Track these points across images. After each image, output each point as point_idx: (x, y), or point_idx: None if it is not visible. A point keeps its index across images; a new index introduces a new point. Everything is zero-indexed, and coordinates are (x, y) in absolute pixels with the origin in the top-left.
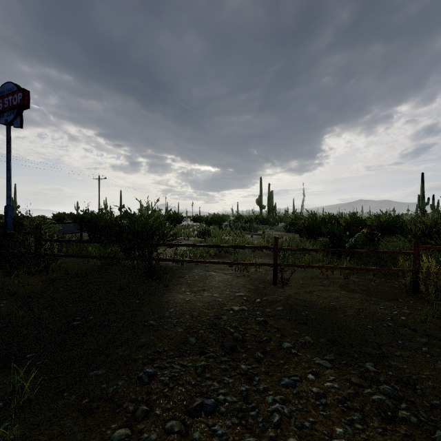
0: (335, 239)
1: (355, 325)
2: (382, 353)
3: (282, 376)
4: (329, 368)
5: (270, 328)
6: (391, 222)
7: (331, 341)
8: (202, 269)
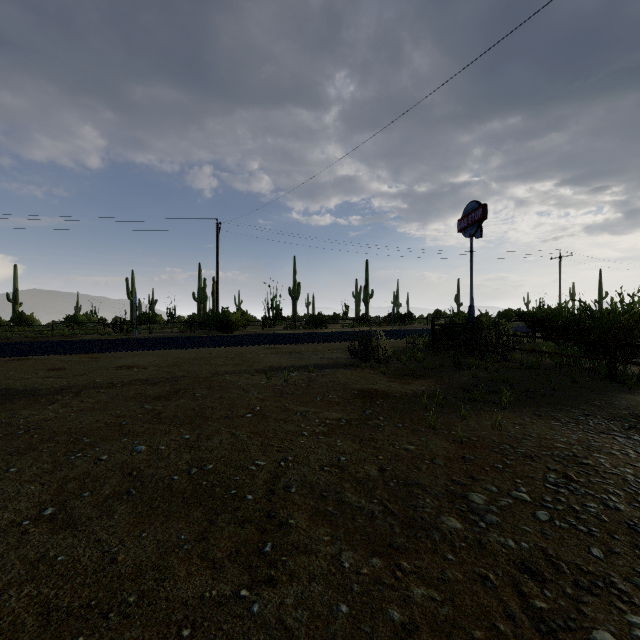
0: None
1: None
2: None
3: None
4: None
5: None
6: None
7: None
8: None
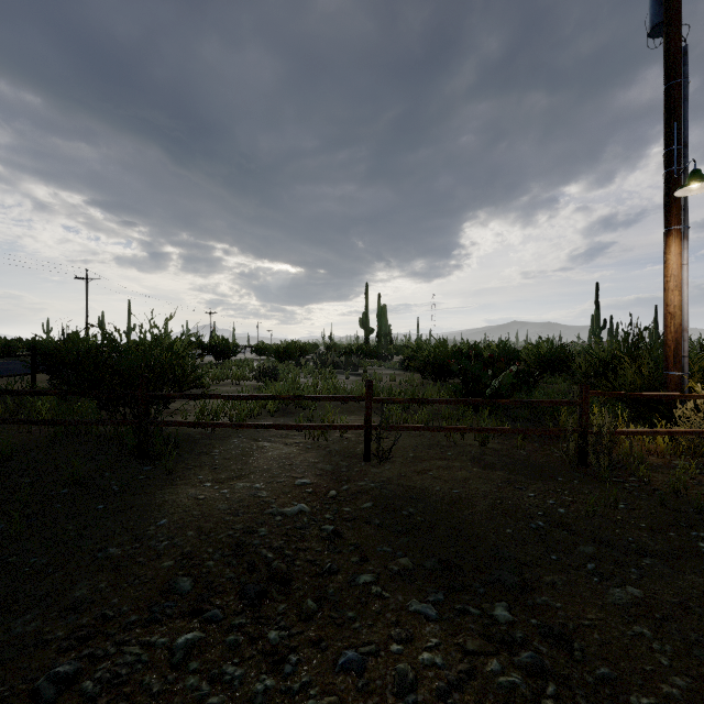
0: (471, 381)
1: (487, 530)
2: (523, 582)
3: (344, 648)
4: (433, 621)
5: (343, 545)
6: (554, 354)
7: (443, 564)
8: (247, 436)
